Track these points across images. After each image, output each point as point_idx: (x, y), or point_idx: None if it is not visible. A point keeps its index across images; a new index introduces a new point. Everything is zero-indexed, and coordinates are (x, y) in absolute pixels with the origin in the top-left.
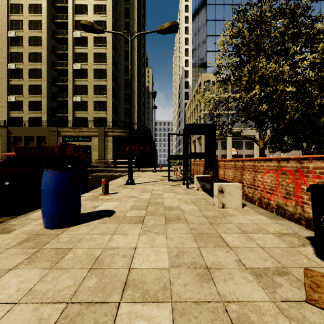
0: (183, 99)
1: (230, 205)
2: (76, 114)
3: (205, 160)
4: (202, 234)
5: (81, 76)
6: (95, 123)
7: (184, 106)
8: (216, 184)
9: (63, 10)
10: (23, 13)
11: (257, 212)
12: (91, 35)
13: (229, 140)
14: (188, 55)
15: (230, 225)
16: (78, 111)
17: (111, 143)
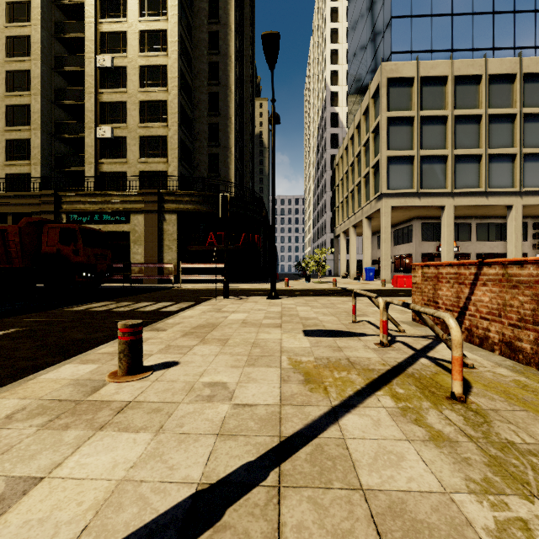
0: (327, 149)
1: None
2: (102, 165)
3: None
4: None
5: (114, 82)
6: (144, 185)
7: (329, 160)
8: None
9: None
10: None
11: None
12: None
13: (448, 218)
14: (337, 62)
15: None
16: (106, 159)
17: (174, 225)
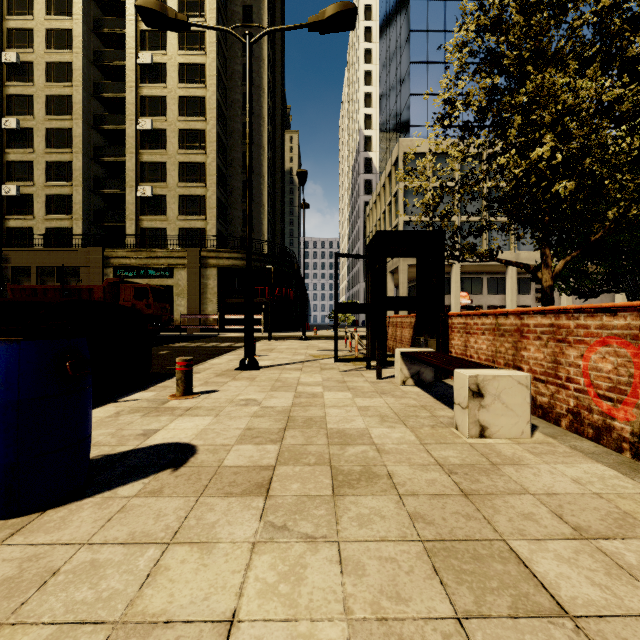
0: (360, 195)
1: (500, 430)
2: (142, 221)
3: (416, 315)
4: (453, 542)
5: (154, 143)
6: (183, 241)
7: (362, 207)
8: (464, 374)
9: (116, 10)
10: (33, 14)
11: (577, 450)
12: (174, 61)
13: (456, 275)
14: (371, 106)
15: (525, 499)
16: (147, 216)
17: (215, 280)
